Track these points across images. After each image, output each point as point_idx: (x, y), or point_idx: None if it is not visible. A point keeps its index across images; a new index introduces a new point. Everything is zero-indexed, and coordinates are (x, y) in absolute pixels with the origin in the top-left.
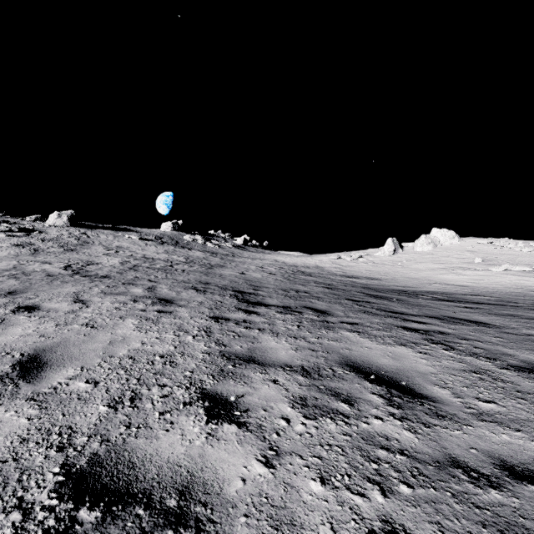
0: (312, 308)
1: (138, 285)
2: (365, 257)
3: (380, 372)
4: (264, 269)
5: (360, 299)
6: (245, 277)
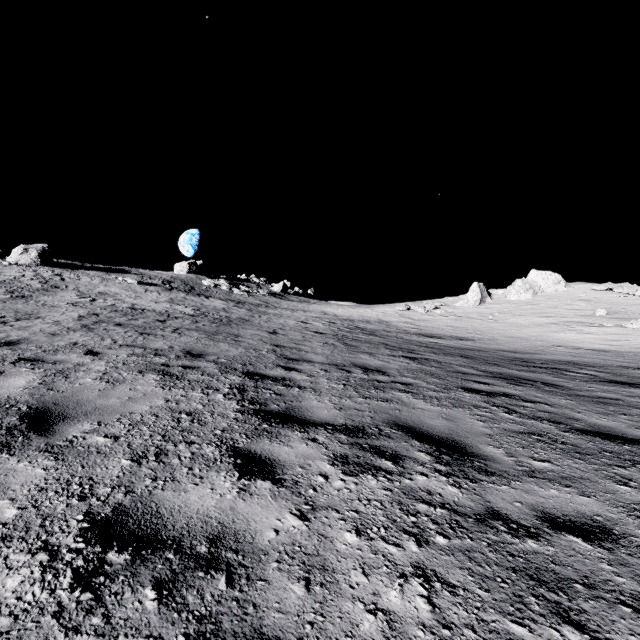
0: (416, 430)
1: (42, 365)
2: (442, 308)
3: None
4: (308, 324)
5: (489, 389)
6: (276, 339)
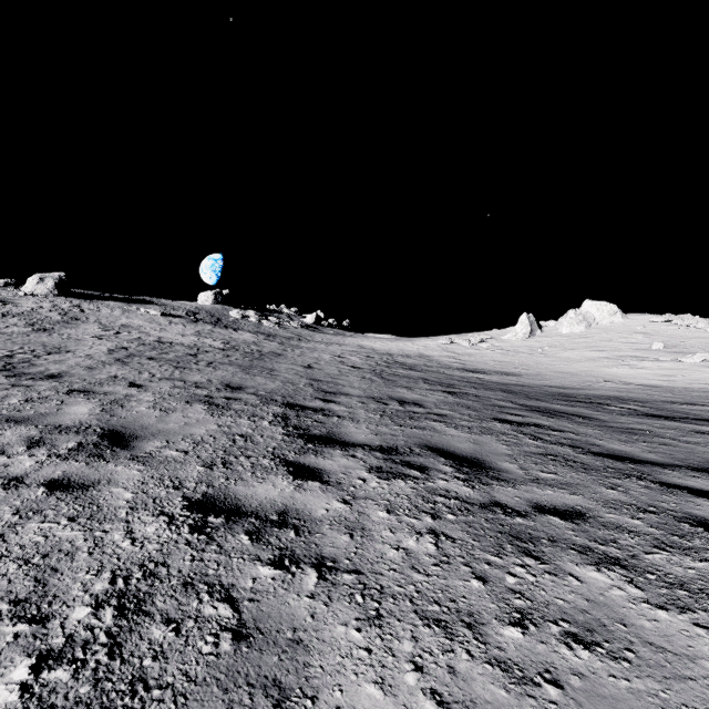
0: (444, 450)
1: (94, 396)
2: (488, 341)
3: None
4: (344, 359)
5: (521, 420)
6: (312, 374)
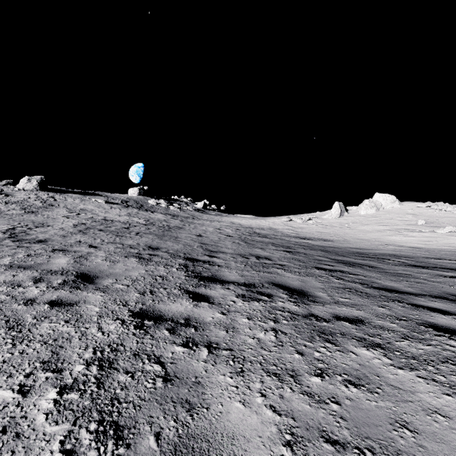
0: (283, 285)
1: (69, 253)
2: (313, 219)
3: None
4: (222, 230)
5: (332, 268)
6: (202, 240)
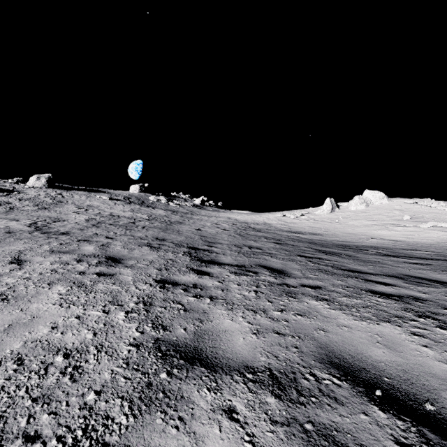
0: (267, 266)
1: (92, 242)
2: (306, 215)
3: (384, 379)
4: (219, 225)
5: (312, 256)
6: (201, 233)
